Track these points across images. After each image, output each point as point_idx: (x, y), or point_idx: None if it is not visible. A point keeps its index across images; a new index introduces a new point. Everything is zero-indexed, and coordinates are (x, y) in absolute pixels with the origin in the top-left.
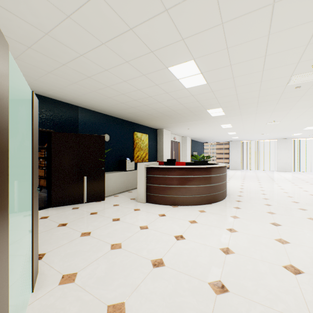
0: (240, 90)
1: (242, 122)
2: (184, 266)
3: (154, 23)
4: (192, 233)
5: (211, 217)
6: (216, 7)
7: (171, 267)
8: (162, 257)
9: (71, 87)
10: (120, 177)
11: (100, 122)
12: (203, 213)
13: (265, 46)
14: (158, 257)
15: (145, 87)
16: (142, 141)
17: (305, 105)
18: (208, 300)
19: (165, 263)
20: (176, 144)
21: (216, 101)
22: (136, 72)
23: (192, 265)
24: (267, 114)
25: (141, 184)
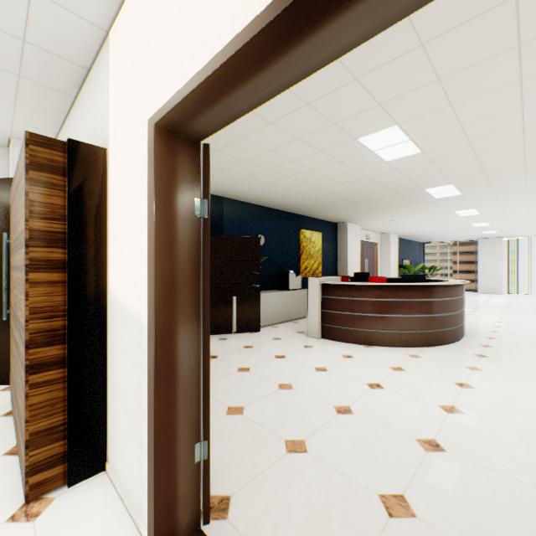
0: (484, 156)
1: (499, 204)
2: (381, 418)
3: (339, 94)
4: (396, 382)
5: (428, 366)
6: (427, 65)
7: (362, 416)
8: (349, 405)
9: (220, 175)
10: (280, 299)
11: (252, 217)
12: (416, 359)
13: (518, 94)
14: (343, 403)
15: (321, 166)
16: (312, 243)
17: None
18: (413, 454)
19: (354, 411)
20: (370, 246)
21: (442, 176)
22: (310, 149)
23: (393, 418)
24: None
25: (313, 309)
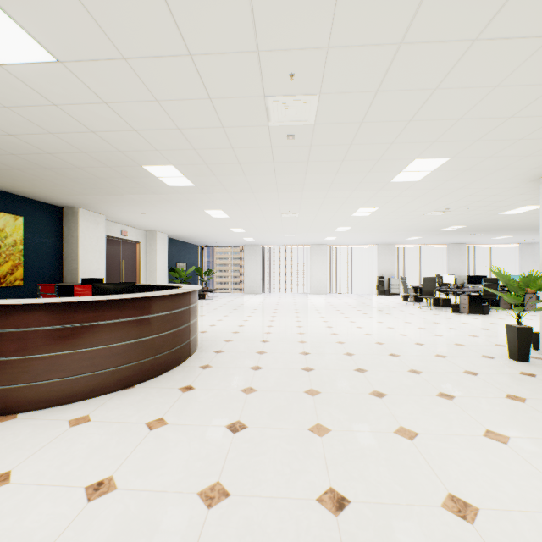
0: (179, 117)
1: (240, 207)
2: None
3: None
4: None
5: (82, 443)
6: None
7: None
8: None
9: None
10: None
11: None
12: (74, 431)
13: None
14: None
15: None
16: None
17: (321, 184)
18: None
19: None
20: (130, 245)
21: (147, 143)
22: None
23: None
24: (273, 196)
25: None
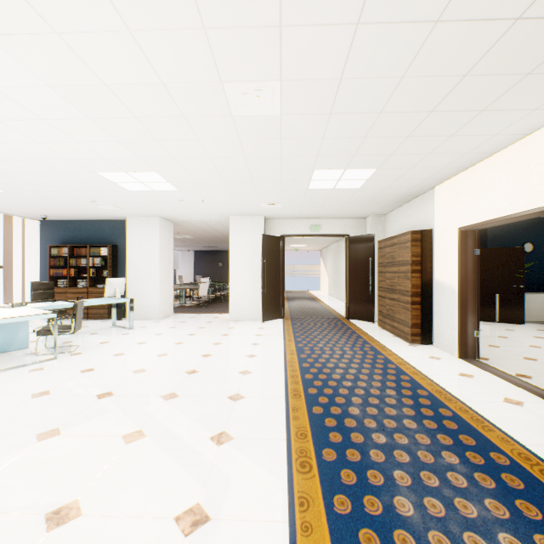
0: None
1: None
2: None
3: None
4: None
5: None
6: None
7: None
8: None
9: None
10: None
11: (516, 228)
12: None
13: None
14: None
15: None
16: None
17: None
18: None
19: None
20: None
21: None
22: None
23: None
24: None
25: None
